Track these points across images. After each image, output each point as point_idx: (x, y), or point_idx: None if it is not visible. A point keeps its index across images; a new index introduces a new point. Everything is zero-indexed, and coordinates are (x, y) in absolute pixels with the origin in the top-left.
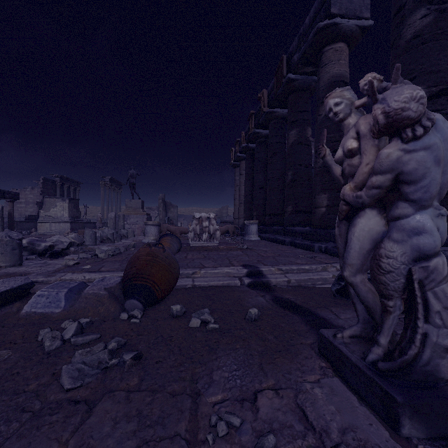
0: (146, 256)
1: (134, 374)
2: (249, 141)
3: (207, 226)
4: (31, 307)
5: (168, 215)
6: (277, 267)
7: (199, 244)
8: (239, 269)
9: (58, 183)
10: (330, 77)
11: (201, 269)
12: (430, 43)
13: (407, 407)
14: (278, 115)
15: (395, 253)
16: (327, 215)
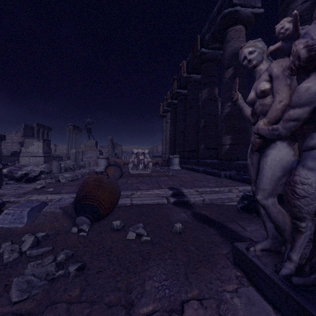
0: (94, 181)
1: (77, 285)
2: (173, 98)
3: (142, 159)
4: None
5: (115, 151)
6: (195, 189)
7: (137, 172)
8: (166, 191)
9: (35, 128)
10: (232, 50)
11: (138, 191)
12: (308, 22)
13: None
14: (194, 79)
15: (310, 180)
16: (230, 151)
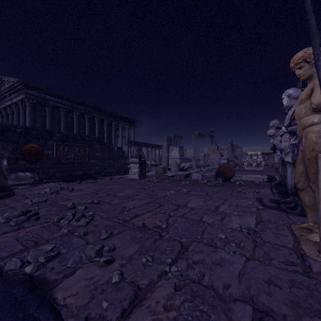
0: (223, 166)
1: (221, 186)
2: None
3: (255, 159)
4: (193, 177)
5: (234, 153)
6: None
7: (250, 169)
8: (263, 176)
9: (172, 138)
10: None
11: (245, 175)
12: None
13: (273, 187)
14: None
15: (276, 159)
16: None
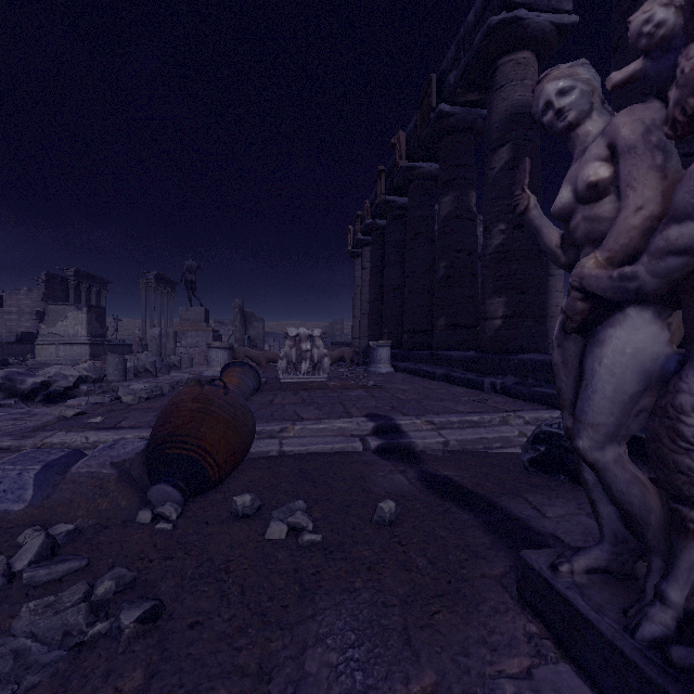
0: (192, 402)
1: (138, 660)
2: (377, 214)
3: (309, 349)
4: None
5: (249, 332)
6: (425, 419)
7: (296, 379)
8: (360, 423)
9: (71, 281)
10: (509, 107)
11: (296, 422)
12: None
13: None
14: (424, 173)
15: None
16: (505, 332)
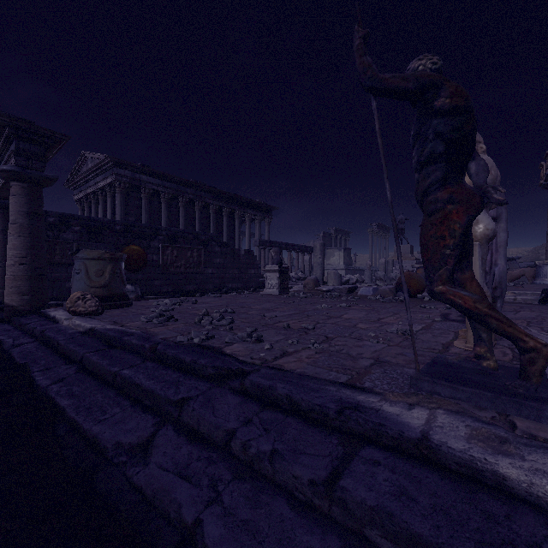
0: (407, 275)
1: (400, 303)
2: None
3: None
4: (360, 293)
5: None
6: (511, 291)
7: None
8: None
9: (333, 235)
10: None
11: None
12: None
13: None
14: None
15: None
16: None
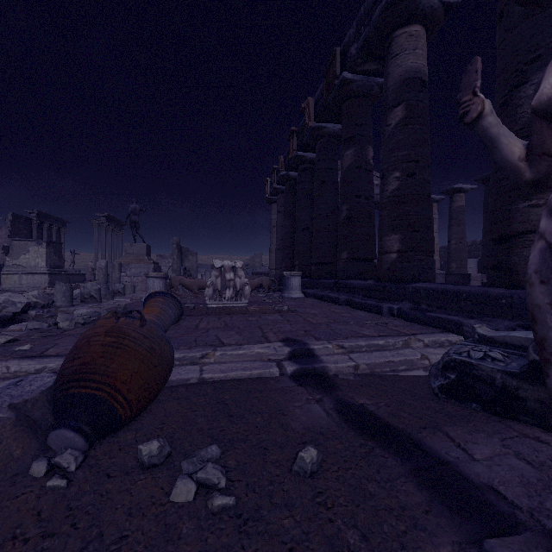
0: (104, 336)
1: None
2: (289, 167)
3: (232, 279)
4: None
5: (184, 264)
6: (336, 343)
7: (221, 304)
8: (277, 348)
9: (34, 221)
10: (403, 72)
11: (217, 348)
12: None
13: None
14: (328, 132)
15: None
16: (399, 264)
